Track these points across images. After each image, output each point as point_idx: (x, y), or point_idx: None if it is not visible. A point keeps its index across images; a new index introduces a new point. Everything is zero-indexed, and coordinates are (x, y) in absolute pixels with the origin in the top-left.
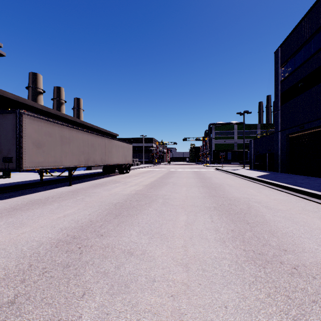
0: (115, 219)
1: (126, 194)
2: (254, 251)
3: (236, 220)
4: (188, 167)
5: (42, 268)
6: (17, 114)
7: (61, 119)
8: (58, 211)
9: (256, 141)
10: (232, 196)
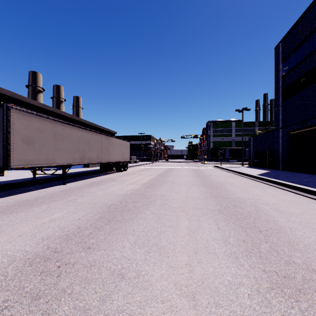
0: (107, 226)
1: (121, 194)
2: (277, 273)
3: (246, 227)
4: (186, 165)
5: (4, 300)
6: (4, 108)
7: (59, 117)
8: (44, 215)
9: (255, 139)
10: (236, 197)
